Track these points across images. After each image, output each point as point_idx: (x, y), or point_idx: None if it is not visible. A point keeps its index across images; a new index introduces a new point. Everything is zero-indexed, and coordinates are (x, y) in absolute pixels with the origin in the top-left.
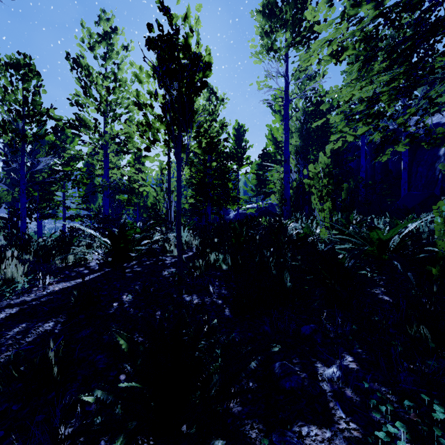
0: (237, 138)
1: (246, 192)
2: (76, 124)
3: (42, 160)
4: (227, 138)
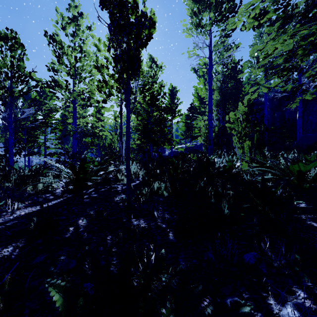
0: (171, 96)
1: (177, 137)
2: (52, 84)
3: (25, 110)
4: (165, 93)
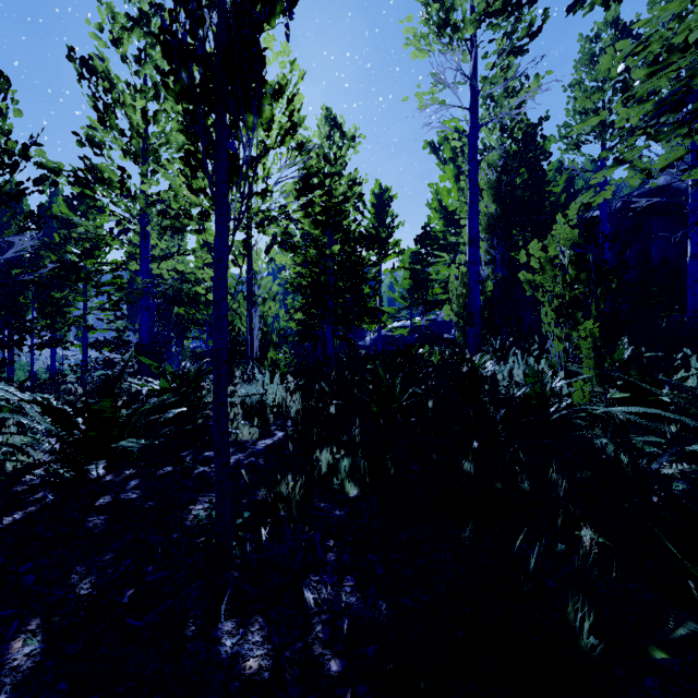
0: (378, 209)
1: (392, 302)
2: (86, 178)
3: (13, 240)
4: (361, 195)
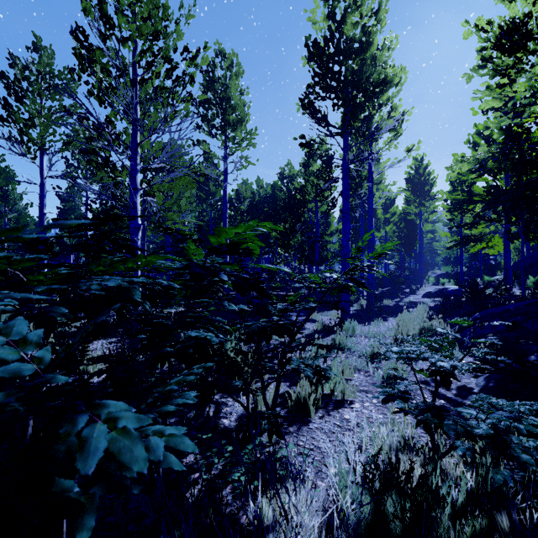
0: None
1: None
2: None
3: None
4: None
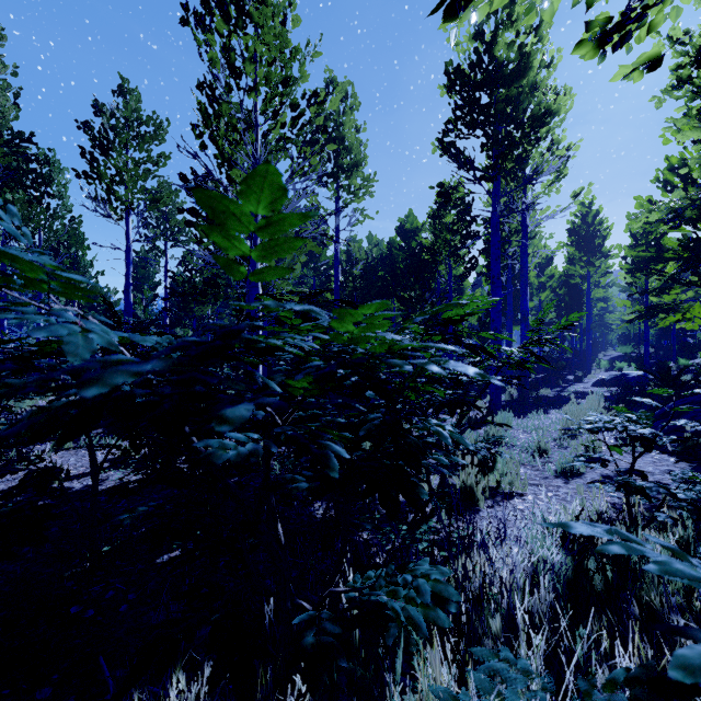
0: None
1: None
2: None
3: None
4: None
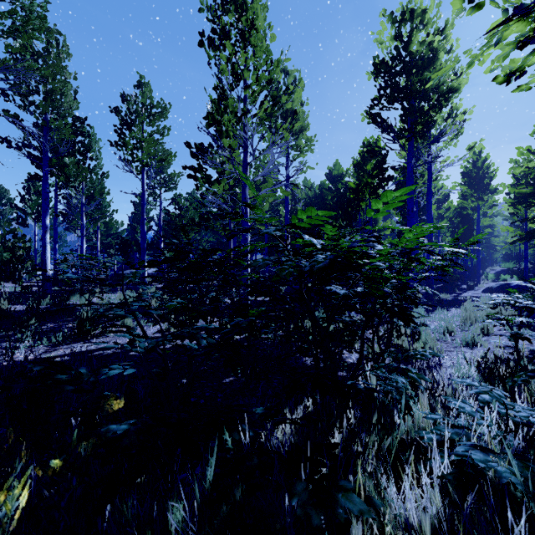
0: None
1: None
2: None
3: None
4: None
